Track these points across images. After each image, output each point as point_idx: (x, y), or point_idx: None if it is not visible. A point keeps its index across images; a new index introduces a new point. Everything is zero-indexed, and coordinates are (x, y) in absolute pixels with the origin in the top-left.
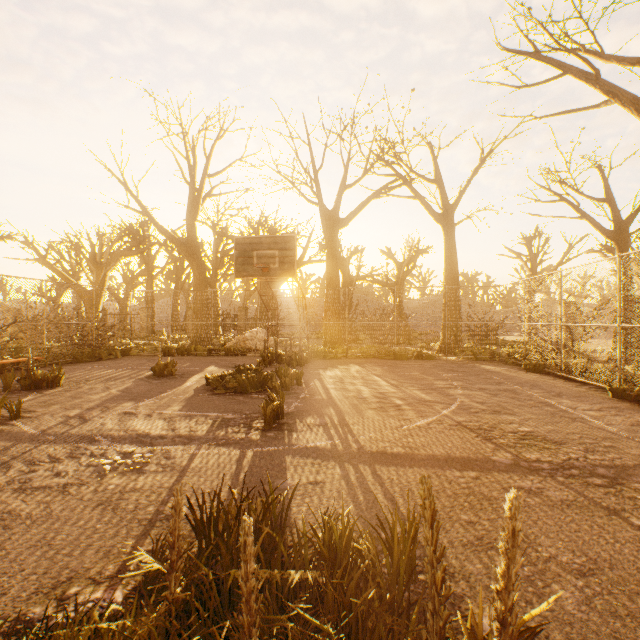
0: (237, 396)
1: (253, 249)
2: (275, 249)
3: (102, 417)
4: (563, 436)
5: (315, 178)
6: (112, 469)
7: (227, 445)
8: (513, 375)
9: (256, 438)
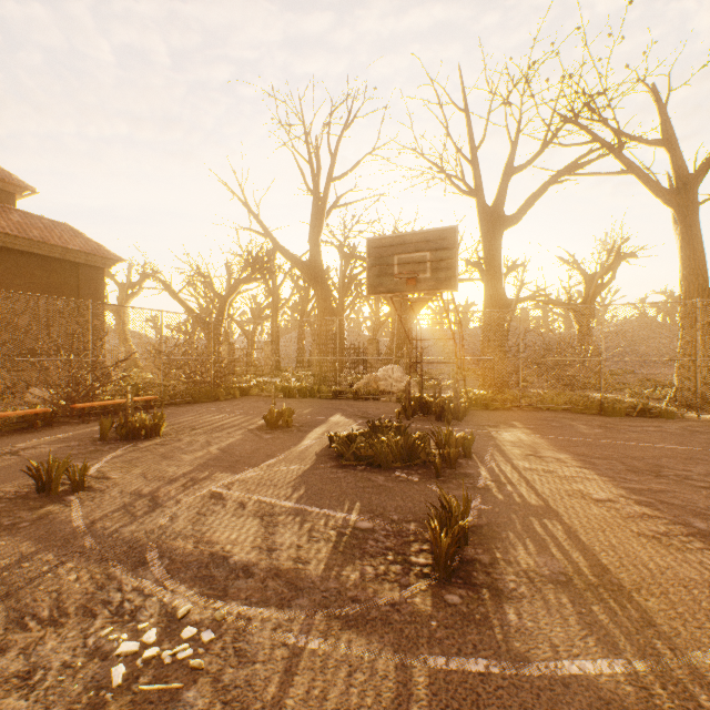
0: (373, 474)
1: (393, 253)
2: (425, 250)
3: (178, 501)
4: None
5: (473, 158)
6: (125, 680)
7: (365, 626)
8: None
9: (424, 609)
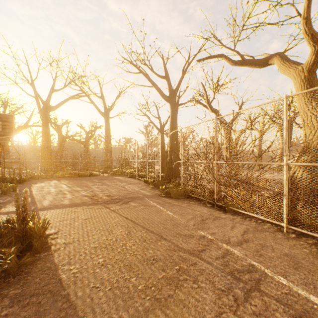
0: None
1: None
2: None
3: None
4: (117, 194)
5: (32, 83)
6: None
7: None
8: (123, 179)
9: None
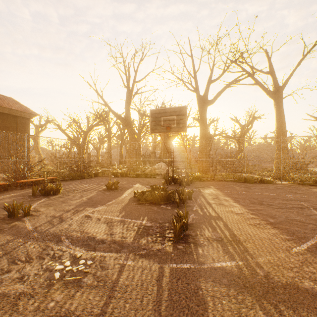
0: (152, 206)
1: (161, 116)
2: (174, 115)
3: (72, 218)
4: None
5: (194, 76)
6: (60, 277)
7: (148, 257)
8: None
9: (169, 250)
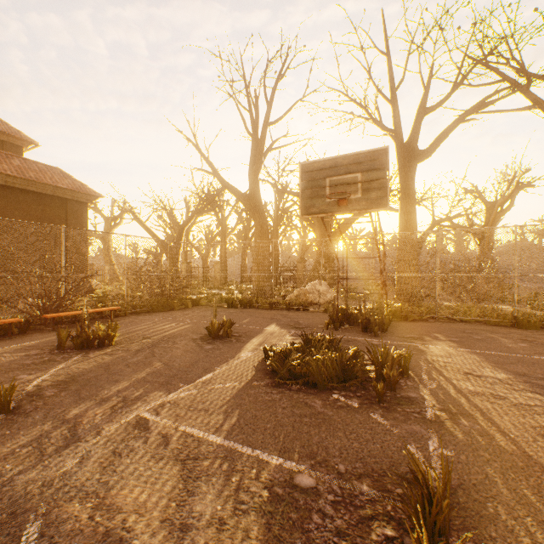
0: (310, 396)
1: (324, 176)
2: (356, 172)
3: (99, 431)
4: None
5: (393, 97)
6: None
7: None
8: None
9: None
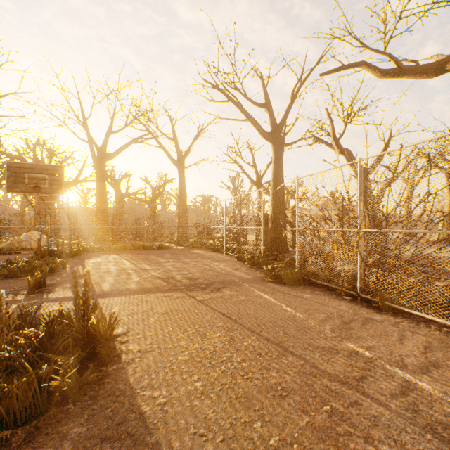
0: (8, 279)
1: (25, 172)
2: (46, 174)
3: None
4: (201, 276)
5: (85, 123)
6: None
7: None
8: (205, 254)
9: (21, 298)
